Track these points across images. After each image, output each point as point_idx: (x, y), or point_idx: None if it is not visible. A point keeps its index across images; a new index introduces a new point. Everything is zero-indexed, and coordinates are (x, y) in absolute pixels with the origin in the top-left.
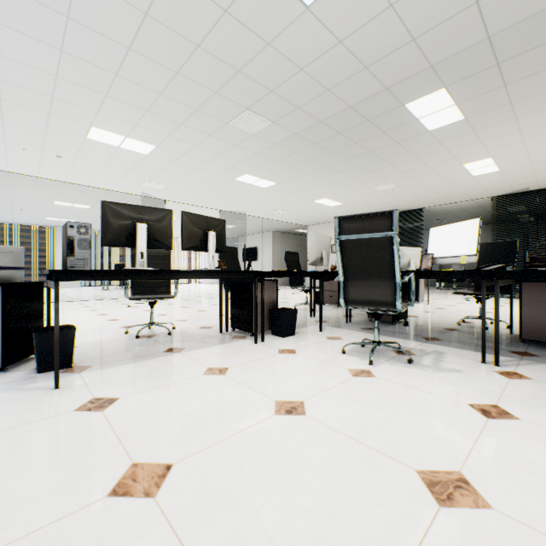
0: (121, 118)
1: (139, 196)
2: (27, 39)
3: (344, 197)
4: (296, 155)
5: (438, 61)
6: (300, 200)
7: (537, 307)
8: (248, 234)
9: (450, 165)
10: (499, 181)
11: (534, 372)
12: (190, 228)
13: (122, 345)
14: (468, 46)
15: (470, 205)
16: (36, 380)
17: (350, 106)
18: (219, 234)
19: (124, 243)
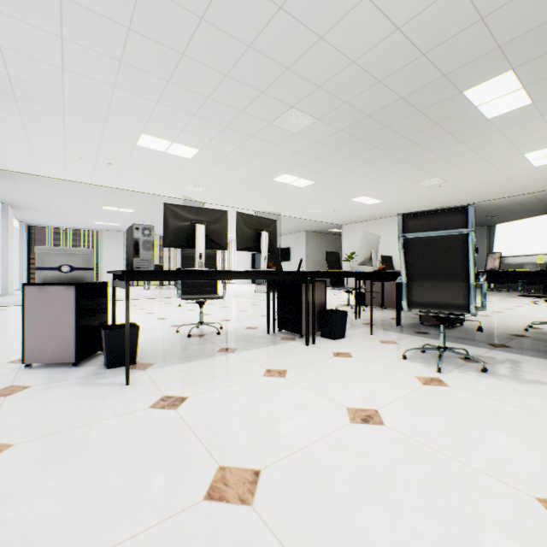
0: (169, 123)
1: (179, 199)
2: (91, 53)
3: (384, 194)
4: (338, 152)
5: (507, 41)
6: (337, 198)
7: None
8: (281, 234)
9: (508, 155)
10: None
11: None
12: (244, 228)
13: (176, 344)
14: (546, 20)
15: (527, 199)
16: (107, 375)
17: (401, 97)
18: (270, 234)
19: (183, 244)
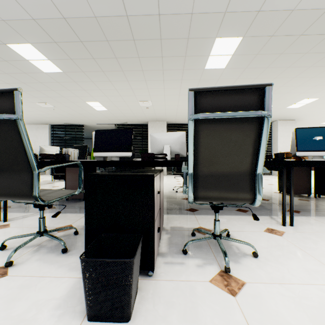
0: None
1: None
2: None
3: None
4: None
5: (7, 19)
6: None
7: (72, 180)
8: None
9: (78, 100)
10: (112, 116)
11: (24, 221)
12: None
13: None
14: (24, 19)
15: (109, 127)
16: None
17: None
18: None
19: None
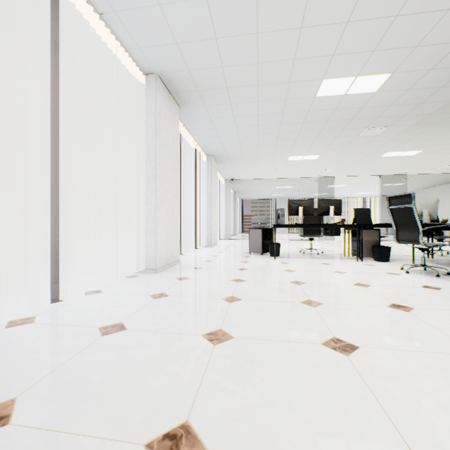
0: (300, 150)
1: (317, 177)
2: (267, 142)
3: None
4: (425, 133)
5: None
6: None
7: None
8: (424, 187)
9: None
10: None
11: None
12: (321, 206)
13: (296, 255)
14: None
15: None
16: (270, 257)
17: (449, 101)
18: (337, 206)
19: (294, 214)
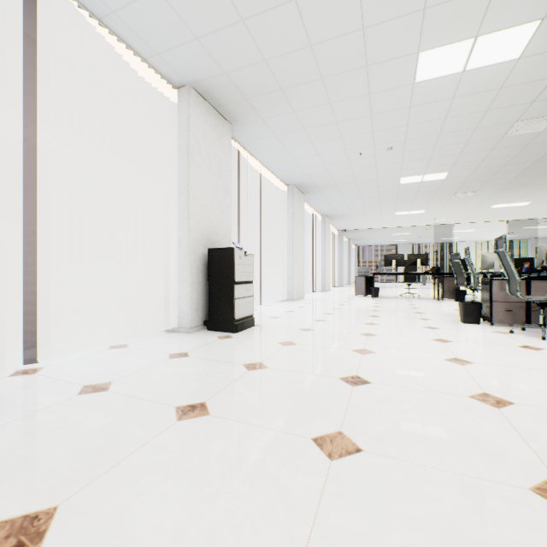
0: (404, 208)
1: (434, 225)
2: (371, 205)
3: None
4: (517, 192)
5: (536, 160)
6: None
7: None
8: None
9: None
10: None
11: None
12: (410, 259)
13: (394, 297)
14: (543, 155)
15: None
16: (370, 298)
17: (513, 177)
18: (423, 259)
19: (389, 265)
